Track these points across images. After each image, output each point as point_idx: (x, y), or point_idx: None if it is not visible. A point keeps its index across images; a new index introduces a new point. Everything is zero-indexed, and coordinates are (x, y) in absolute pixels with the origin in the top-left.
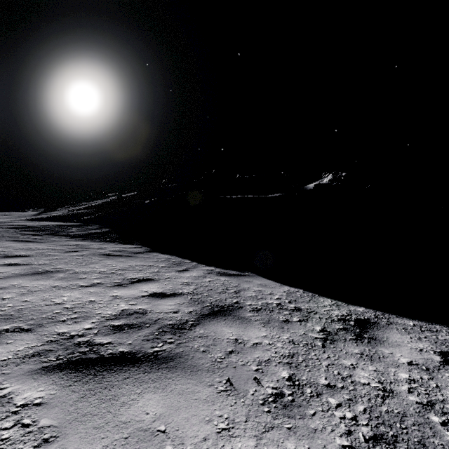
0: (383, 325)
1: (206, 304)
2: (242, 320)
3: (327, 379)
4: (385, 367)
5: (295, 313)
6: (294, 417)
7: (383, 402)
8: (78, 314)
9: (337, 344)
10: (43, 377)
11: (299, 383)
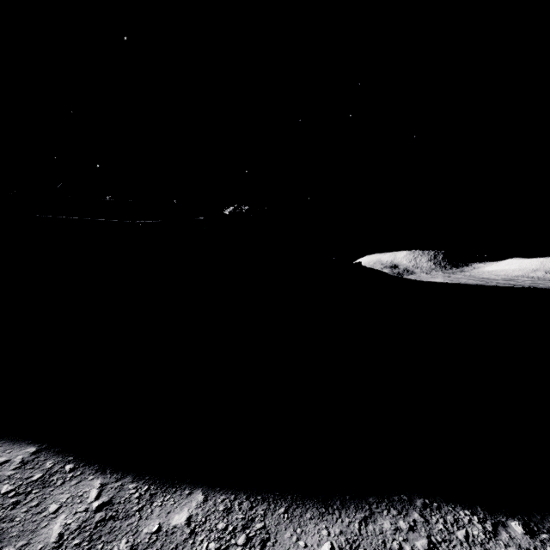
0: None
1: None
2: None
3: None
4: None
5: None
6: None
7: None
8: None
9: None
10: None
11: None
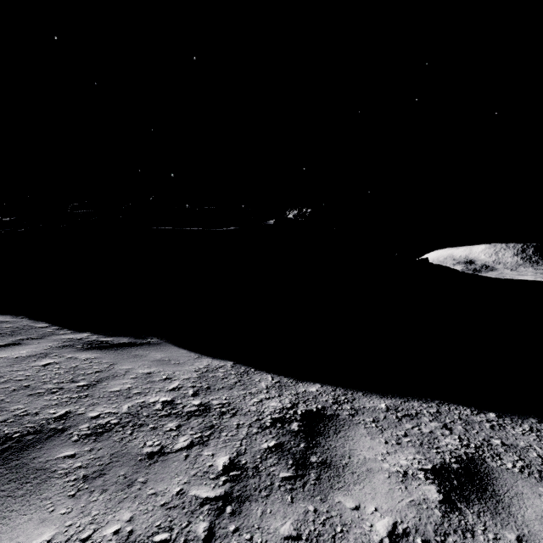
0: (345, 420)
1: None
2: (18, 485)
3: None
4: None
5: (190, 424)
6: None
7: None
8: None
9: (246, 515)
10: None
11: None
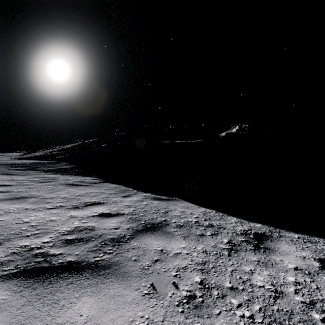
0: (275, 238)
1: (141, 222)
2: (167, 235)
3: (231, 283)
4: (276, 272)
5: (208, 229)
6: (202, 317)
7: (275, 302)
8: (40, 230)
9: (239, 253)
10: (0, 284)
11: (208, 286)
